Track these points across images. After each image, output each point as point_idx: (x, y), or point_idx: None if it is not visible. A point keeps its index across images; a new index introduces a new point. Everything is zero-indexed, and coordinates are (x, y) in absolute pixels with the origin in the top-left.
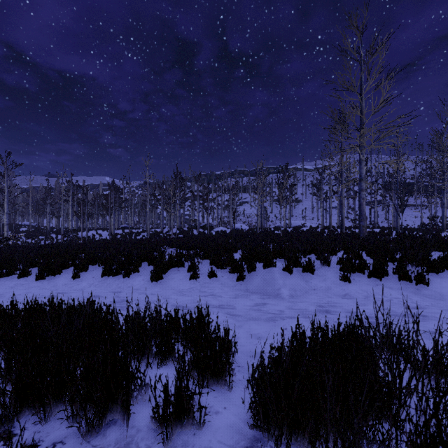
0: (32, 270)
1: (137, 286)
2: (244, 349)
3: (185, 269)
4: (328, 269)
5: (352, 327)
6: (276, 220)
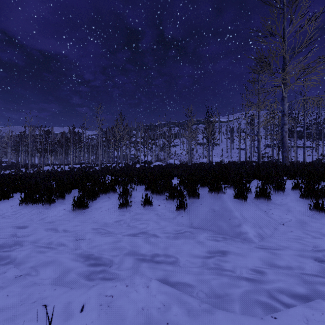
0: None
1: (51, 218)
2: None
3: (116, 197)
4: (284, 196)
5: None
6: (200, 158)
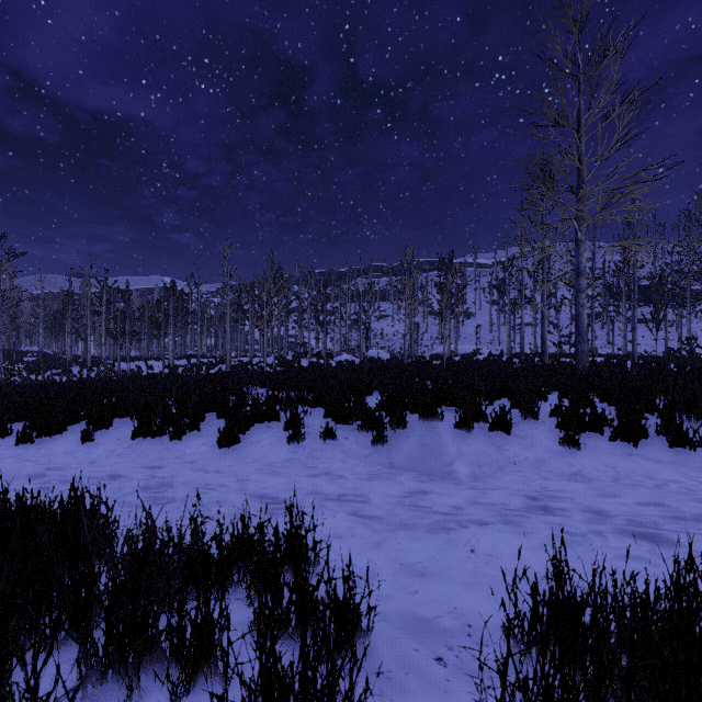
0: (16, 426)
1: (192, 456)
2: (390, 608)
3: (280, 425)
4: (535, 426)
5: (675, 587)
6: (434, 344)
